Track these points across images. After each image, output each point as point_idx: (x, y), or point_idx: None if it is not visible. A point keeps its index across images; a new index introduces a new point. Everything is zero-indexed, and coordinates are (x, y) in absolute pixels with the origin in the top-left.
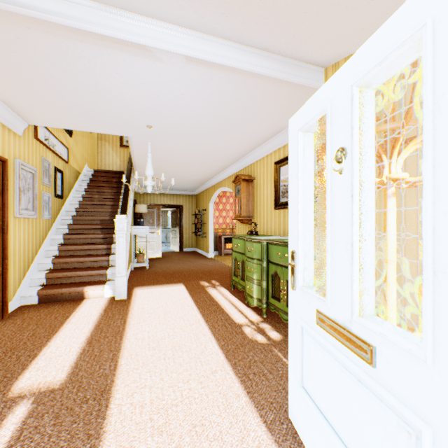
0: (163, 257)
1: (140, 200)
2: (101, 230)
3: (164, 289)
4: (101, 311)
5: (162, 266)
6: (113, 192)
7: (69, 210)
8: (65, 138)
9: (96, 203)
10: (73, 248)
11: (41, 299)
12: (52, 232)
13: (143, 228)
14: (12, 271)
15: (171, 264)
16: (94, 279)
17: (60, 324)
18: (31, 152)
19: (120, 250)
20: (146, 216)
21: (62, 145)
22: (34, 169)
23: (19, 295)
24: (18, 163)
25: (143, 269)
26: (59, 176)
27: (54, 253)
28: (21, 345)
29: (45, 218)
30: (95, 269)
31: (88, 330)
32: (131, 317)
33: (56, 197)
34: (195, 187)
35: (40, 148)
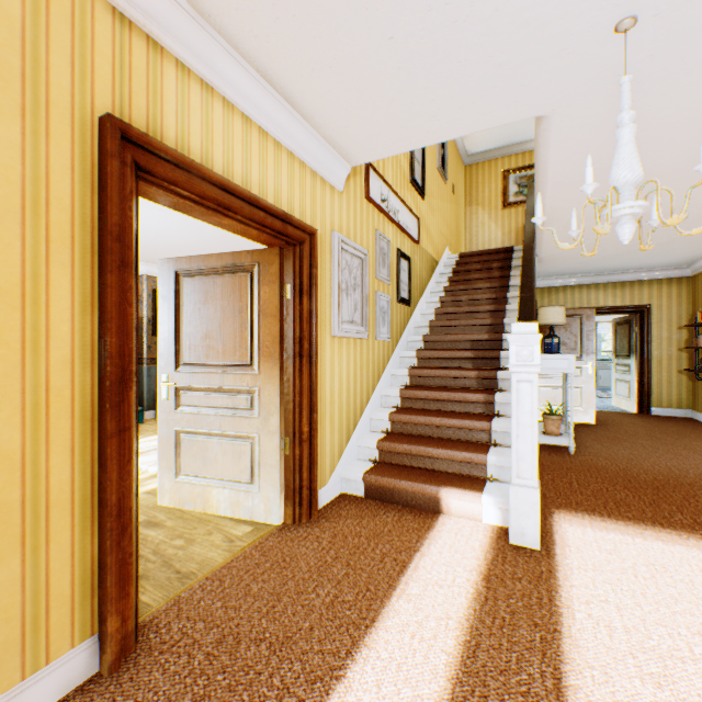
0: (600, 426)
1: (540, 303)
2: (470, 362)
3: (656, 549)
4: (475, 580)
5: (606, 451)
6: (491, 286)
7: (419, 325)
8: (413, 201)
9: (461, 309)
10: (422, 396)
11: (368, 490)
12: (391, 362)
13: (558, 359)
14: (326, 431)
15: (633, 449)
16: (459, 470)
17: (384, 588)
18: (359, 222)
19: (519, 417)
20: (557, 333)
21: (408, 212)
22: (363, 251)
23: (338, 473)
24: (336, 239)
25: (560, 453)
26: (404, 266)
27: (394, 400)
28: (301, 634)
29: (381, 338)
30: (460, 448)
31: (443, 665)
32: (573, 664)
33: (398, 303)
34: (693, 256)
35: (372, 216)
